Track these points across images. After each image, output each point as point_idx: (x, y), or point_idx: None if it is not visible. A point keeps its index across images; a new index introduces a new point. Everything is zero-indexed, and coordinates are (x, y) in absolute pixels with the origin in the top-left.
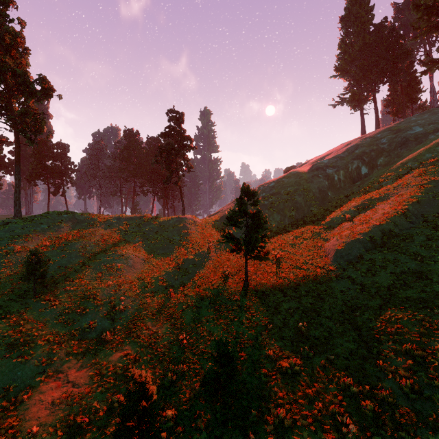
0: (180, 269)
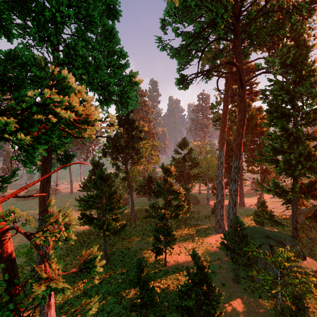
0: None
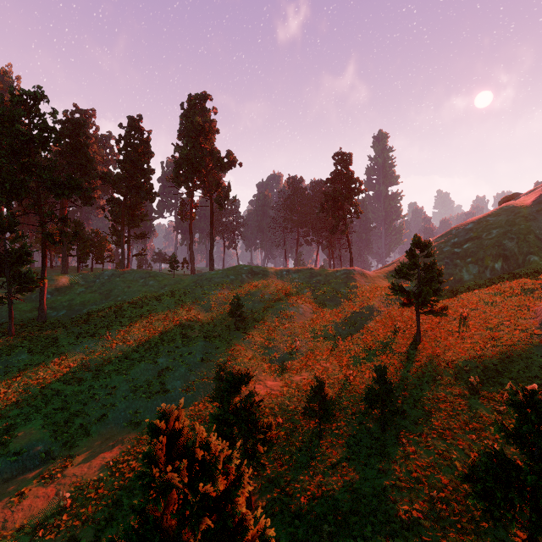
0: (347, 321)
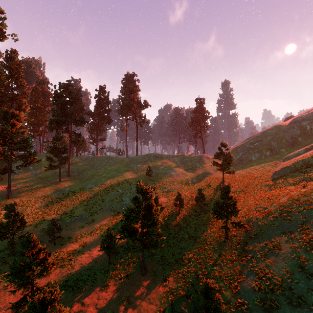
0: (197, 177)
